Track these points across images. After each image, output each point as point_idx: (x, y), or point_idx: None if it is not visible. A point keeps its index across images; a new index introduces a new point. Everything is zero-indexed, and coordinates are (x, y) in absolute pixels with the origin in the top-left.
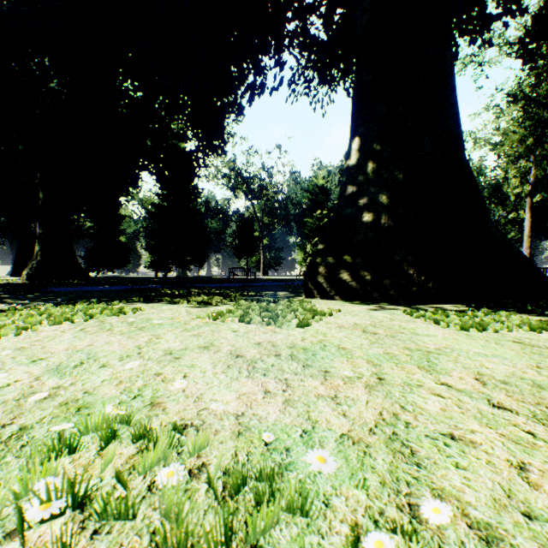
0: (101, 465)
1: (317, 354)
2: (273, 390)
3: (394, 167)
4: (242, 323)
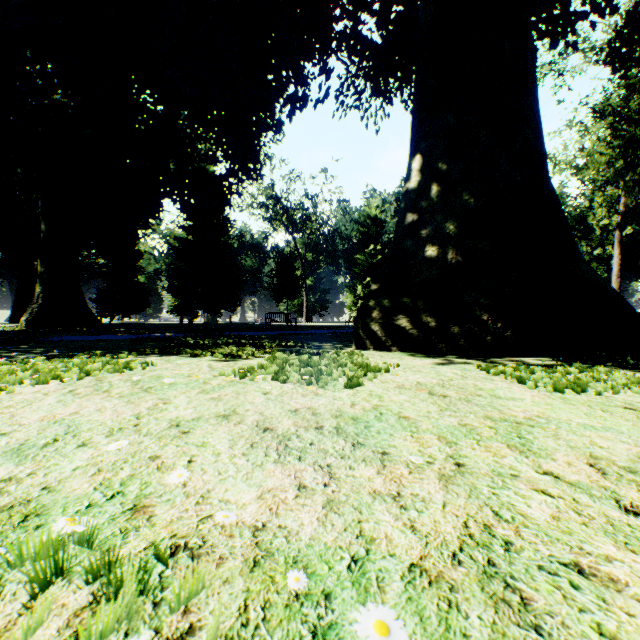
0: (15, 639)
1: (371, 426)
2: (310, 483)
3: (463, 190)
4: (276, 382)
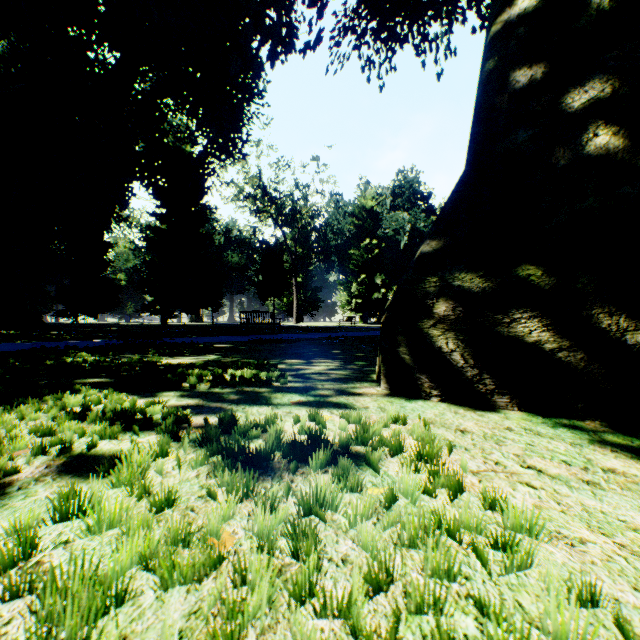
0: None
1: None
2: None
3: None
4: None
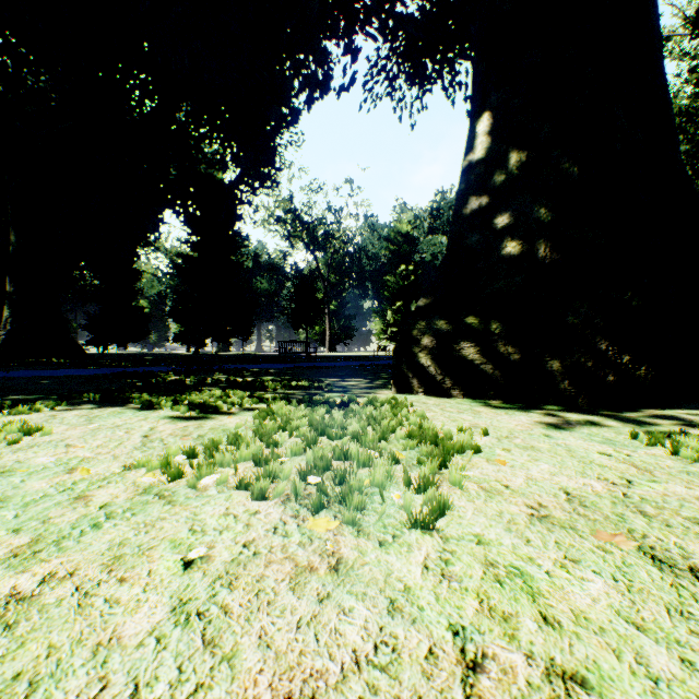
0: None
1: None
2: None
3: (561, 155)
4: (246, 494)
